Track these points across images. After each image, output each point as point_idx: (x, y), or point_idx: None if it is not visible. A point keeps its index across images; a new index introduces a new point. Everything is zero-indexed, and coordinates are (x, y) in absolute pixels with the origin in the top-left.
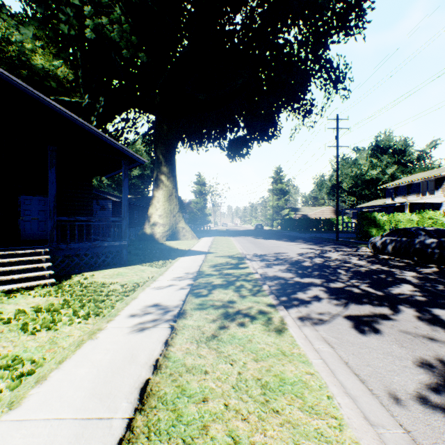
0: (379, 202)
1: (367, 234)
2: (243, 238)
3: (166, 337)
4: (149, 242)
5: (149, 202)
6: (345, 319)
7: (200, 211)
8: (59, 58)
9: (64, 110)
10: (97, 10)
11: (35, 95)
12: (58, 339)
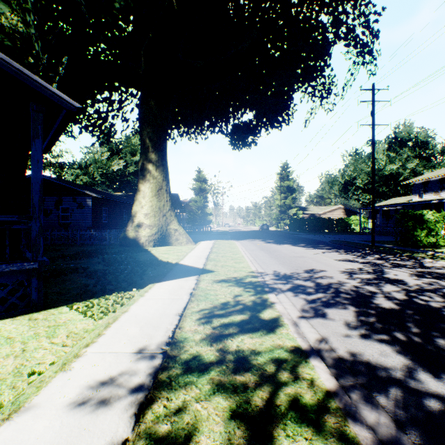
0: (401, 200)
1: (413, 239)
2: (250, 243)
3: None
4: (131, 248)
5: None
6: None
7: (200, 210)
8: (3, 1)
9: None
10: None
11: None
12: None
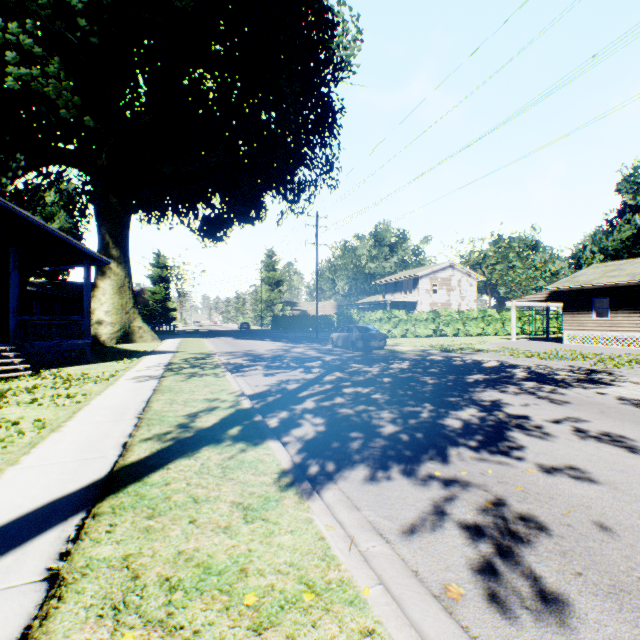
0: (375, 299)
1: None
2: (220, 339)
3: (158, 382)
4: (93, 346)
5: (79, 291)
6: (263, 374)
7: (160, 305)
8: None
9: (33, 217)
10: (21, 51)
11: (6, 204)
12: (87, 389)
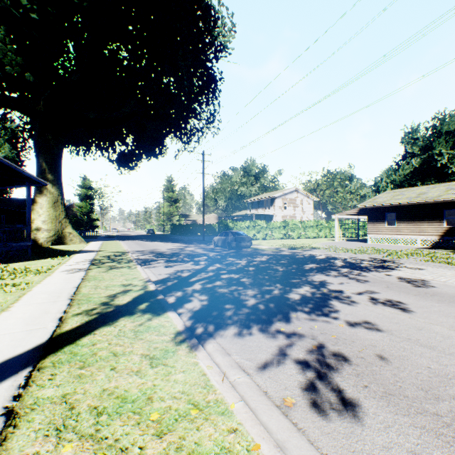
0: (245, 212)
1: None
2: (132, 242)
3: (85, 273)
4: (32, 247)
5: (21, 205)
6: (164, 266)
7: (86, 216)
8: None
9: None
10: None
11: None
12: (29, 279)
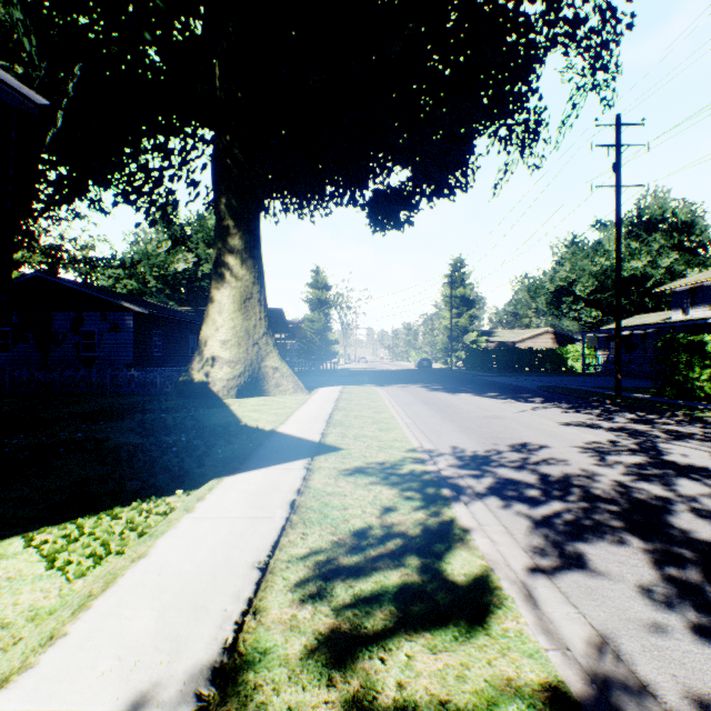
0: (651, 319)
1: (687, 384)
2: (403, 390)
3: None
4: (197, 401)
5: None
6: None
7: (319, 336)
8: None
9: None
10: None
11: None
12: None
